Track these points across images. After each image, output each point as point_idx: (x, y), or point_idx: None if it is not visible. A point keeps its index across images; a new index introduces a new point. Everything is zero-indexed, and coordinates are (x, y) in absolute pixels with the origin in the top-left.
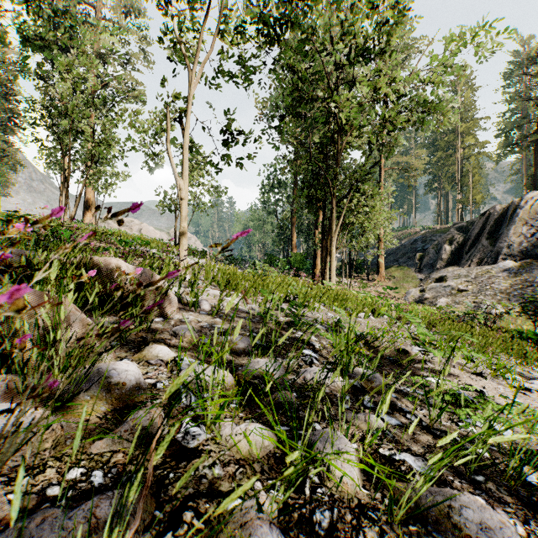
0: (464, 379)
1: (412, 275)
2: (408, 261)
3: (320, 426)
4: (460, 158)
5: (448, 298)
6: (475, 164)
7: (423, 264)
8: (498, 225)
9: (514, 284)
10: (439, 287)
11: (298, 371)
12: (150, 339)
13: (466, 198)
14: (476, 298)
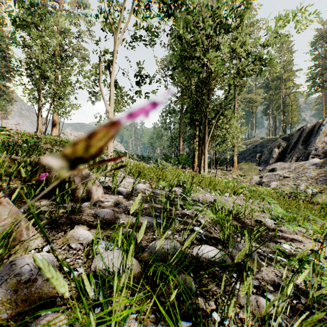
0: (307, 244)
1: (254, 167)
2: (252, 158)
3: (219, 316)
4: (283, 95)
5: (277, 181)
6: (293, 98)
7: (261, 160)
8: (309, 136)
9: (319, 173)
10: (271, 175)
11: (192, 248)
12: (76, 221)
13: (287, 120)
14: (295, 181)
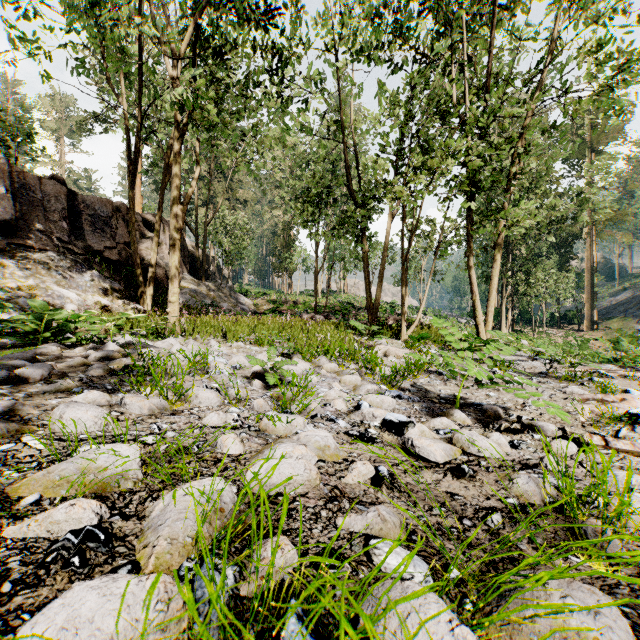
0: None
1: (630, 326)
2: (636, 311)
3: None
4: None
5: None
6: None
7: None
8: None
9: None
10: None
11: None
12: None
13: None
14: None
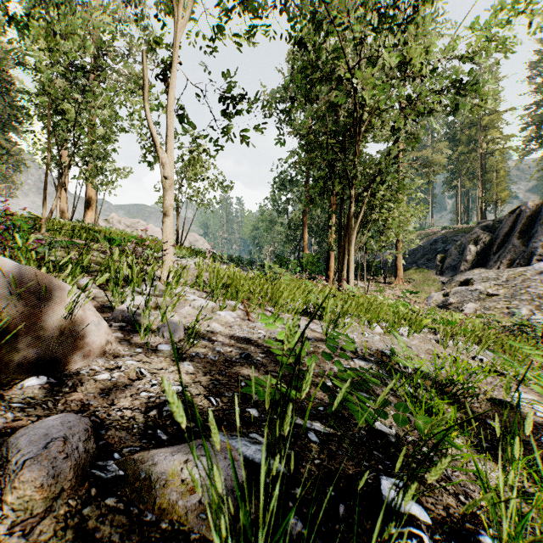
0: None
1: (433, 278)
2: (428, 262)
3: None
4: (483, 153)
5: (476, 303)
6: (500, 159)
7: (445, 266)
8: (530, 223)
9: None
10: (465, 290)
11: None
12: None
13: (490, 196)
14: (509, 303)
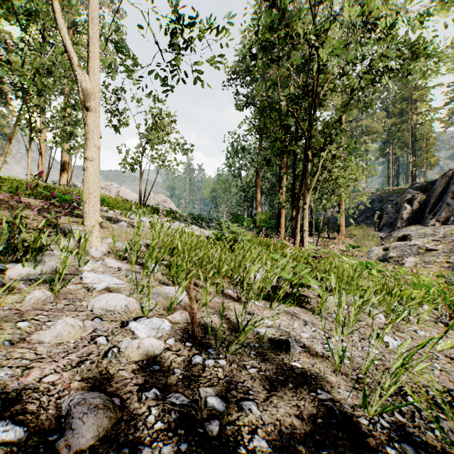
0: None
1: (372, 233)
2: (367, 220)
3: None
4: (413, 124)
5: (415, 257)
6: (429, 128)
7: (382, 223)
8: None
9: None
10: (403, 245)
11: None
12: None
13: (420, 161)
14: (447, 257)
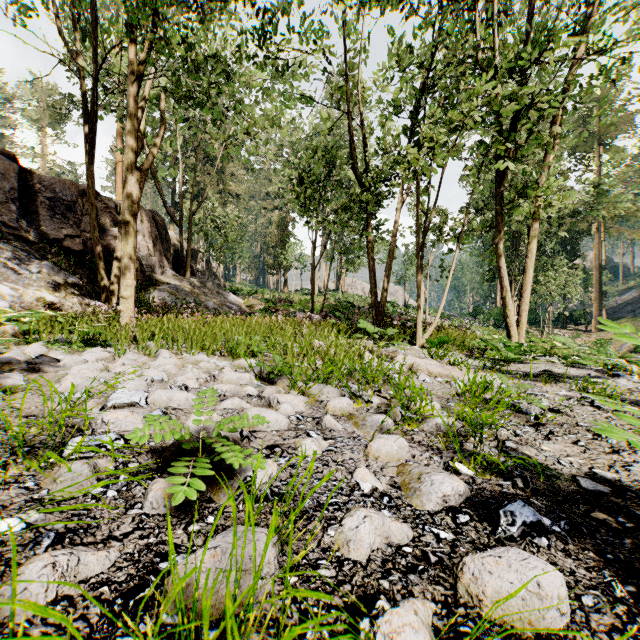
0: None
1: None
2: None
3: None
4: None
5: None
6: None
7: None
8: None
9: None
10: None
11: None
12: None
13: None
14: None
